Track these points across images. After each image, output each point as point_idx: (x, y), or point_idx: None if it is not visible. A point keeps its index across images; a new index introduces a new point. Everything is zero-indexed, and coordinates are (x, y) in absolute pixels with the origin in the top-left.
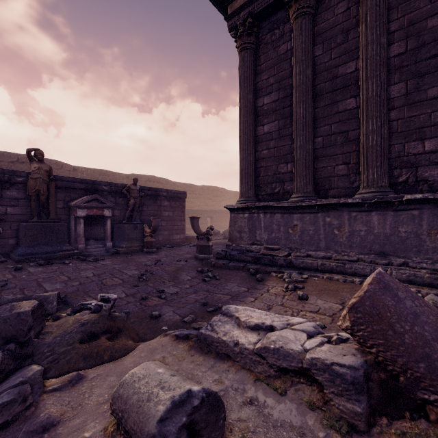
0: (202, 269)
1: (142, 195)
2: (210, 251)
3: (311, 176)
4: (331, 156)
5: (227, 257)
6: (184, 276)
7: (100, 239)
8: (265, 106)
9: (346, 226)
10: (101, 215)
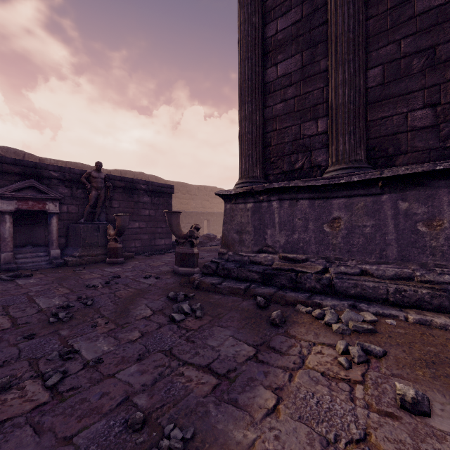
0: (176, 294)
1: (107, 185)
2: (195, 262)
3: (362, 133)
4: (400, 96)
5: (219, 273)
6: (141, 308)
7: (44, 245)
8: (279, 34)
9: (446, 217)
10: (44, 211)
